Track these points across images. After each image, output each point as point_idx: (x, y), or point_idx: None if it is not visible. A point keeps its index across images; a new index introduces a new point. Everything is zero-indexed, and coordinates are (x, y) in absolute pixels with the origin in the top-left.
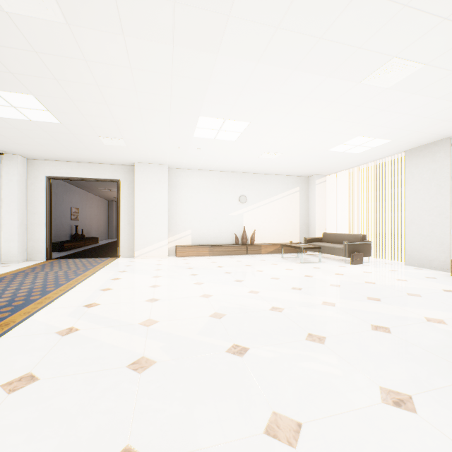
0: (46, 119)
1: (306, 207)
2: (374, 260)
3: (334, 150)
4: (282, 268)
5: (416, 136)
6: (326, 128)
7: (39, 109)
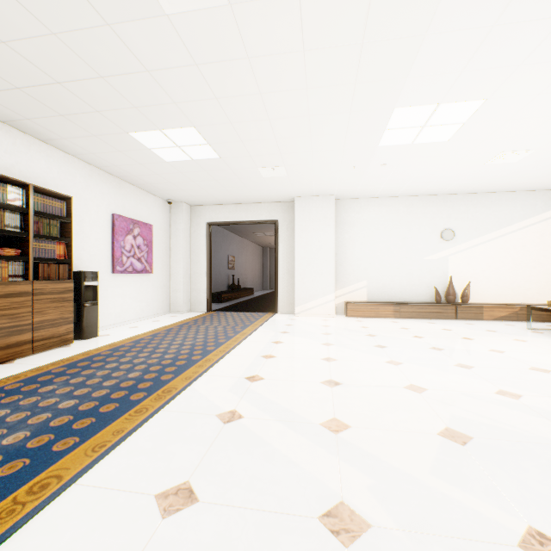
0: (207, 156)
1: None
2: None
3: None
4: (543, 350)
5: None
6: None
7: (200, 144)
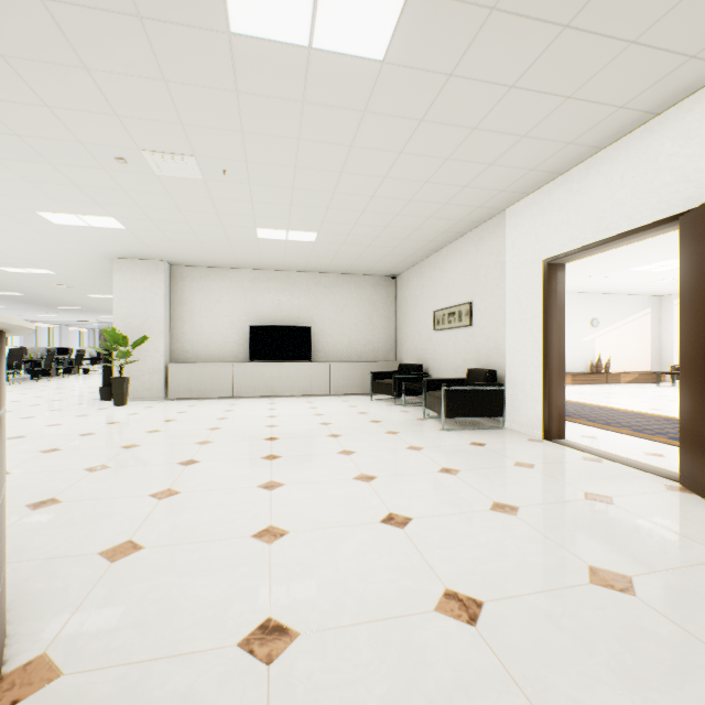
0: None
1: (657, 331)
2: None
3: None
4: None
5: None
6: None
7: None
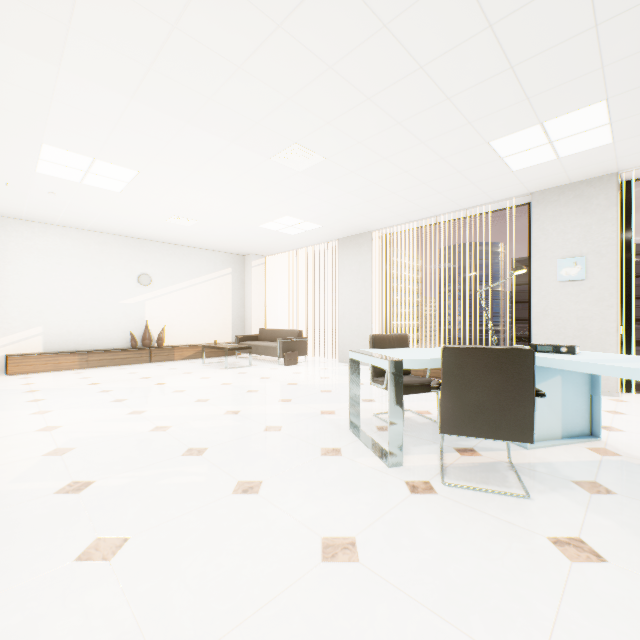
0: None
1: (241, 296)
2: (312, 360)
3: (266, 227)
4: (197, 377)
5: (343, 226)
6: (248, 200)
7: None
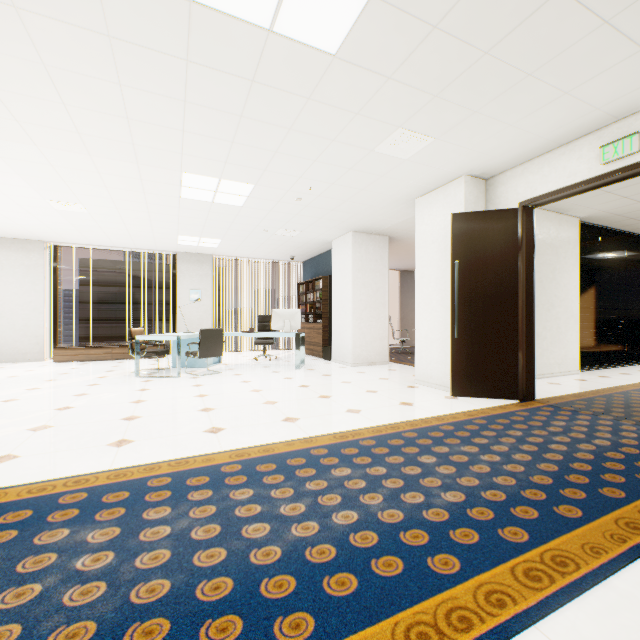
0: None
1: None
2: None
3: None
4: None
5: (23, 233)
6: None
7: None
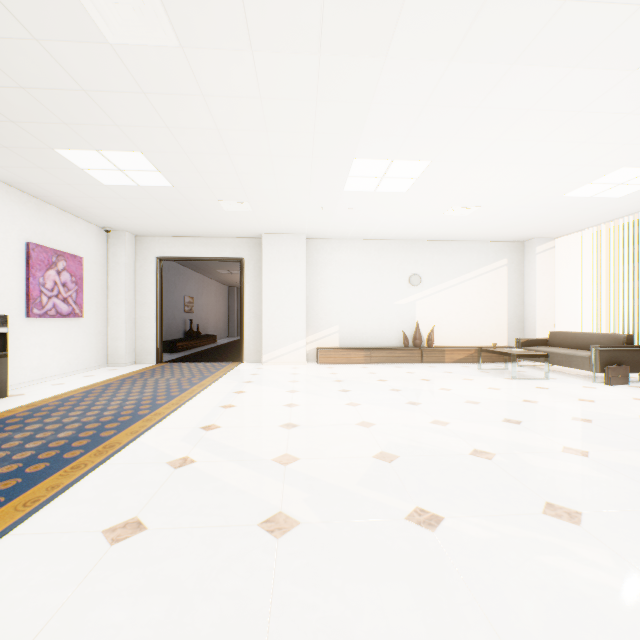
0: (157, 183)
1: (518, 291)
2: None
3: (573, 194)
4: (482, 387)
5: None
6: (562, 158)
7: (148, 170)
